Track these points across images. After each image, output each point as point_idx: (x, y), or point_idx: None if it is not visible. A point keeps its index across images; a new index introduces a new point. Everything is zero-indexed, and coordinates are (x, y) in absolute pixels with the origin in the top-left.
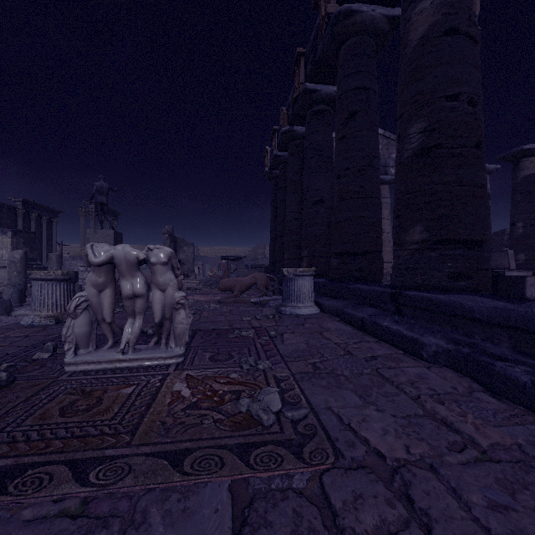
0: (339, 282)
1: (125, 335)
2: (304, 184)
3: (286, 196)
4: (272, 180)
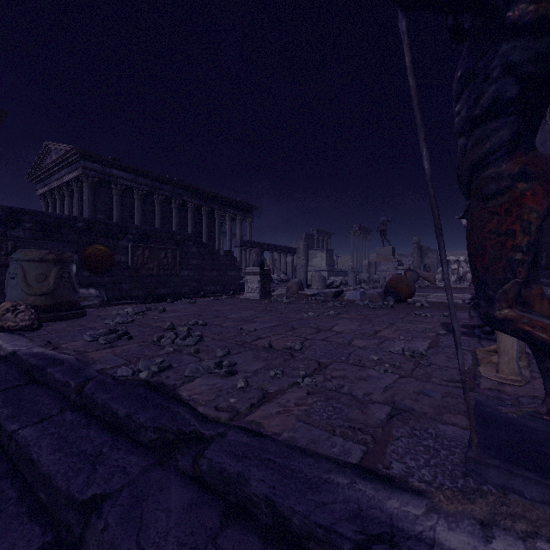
0: None
1: (452, 279)
2: None
3: None
4: None
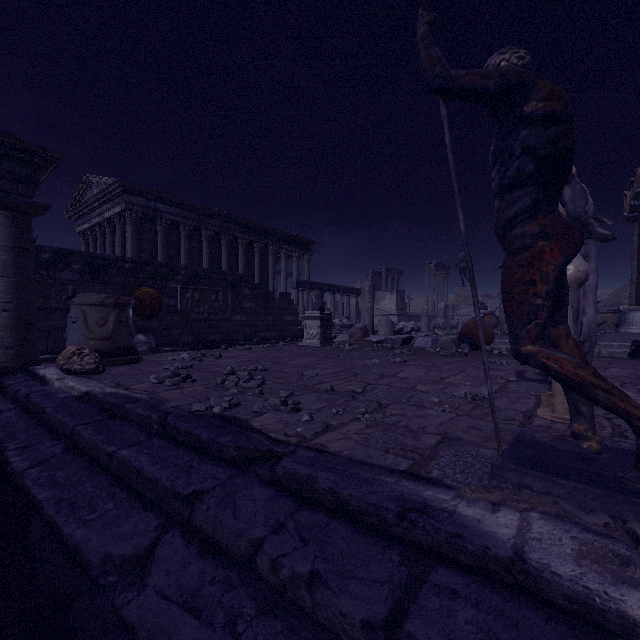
0: None
1: None
2: None
3: None
4: (632, 222)
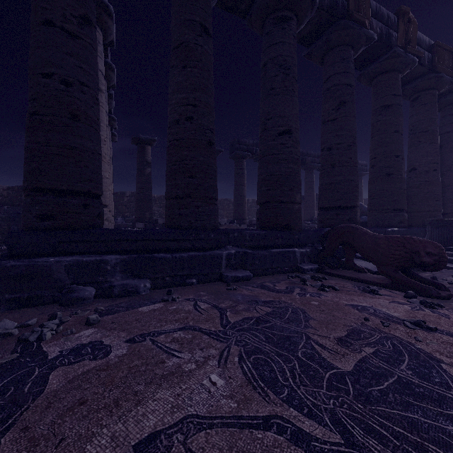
0: (417, 228)
1: None
2: (354, 126)
3: (292, 96)
4: None
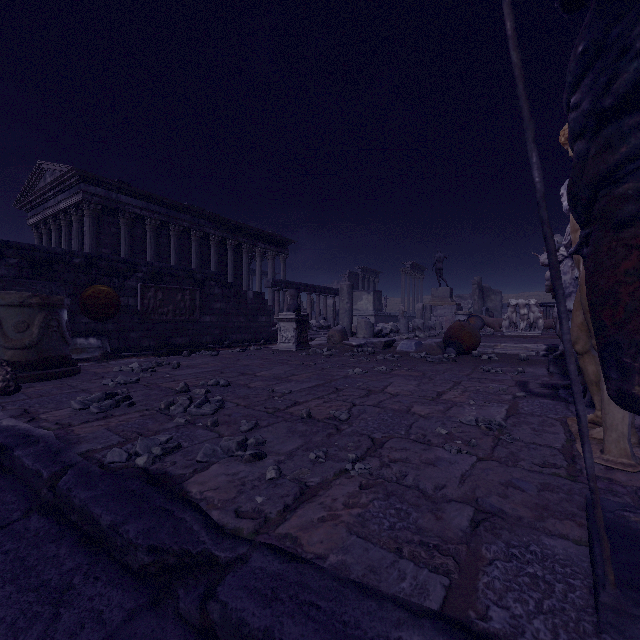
0: None
1: (521, 326)
2: None
3: None
4: None
